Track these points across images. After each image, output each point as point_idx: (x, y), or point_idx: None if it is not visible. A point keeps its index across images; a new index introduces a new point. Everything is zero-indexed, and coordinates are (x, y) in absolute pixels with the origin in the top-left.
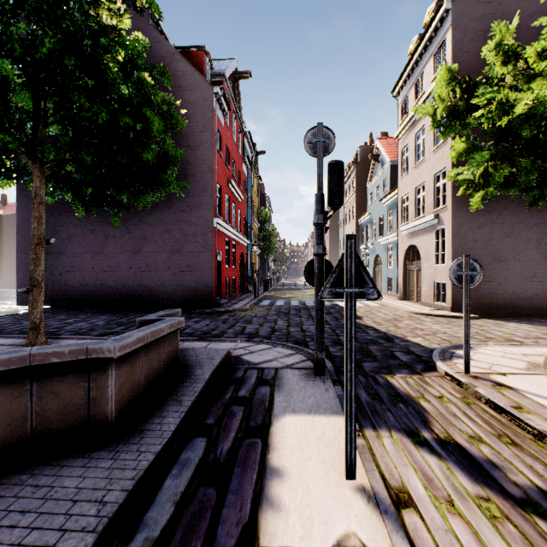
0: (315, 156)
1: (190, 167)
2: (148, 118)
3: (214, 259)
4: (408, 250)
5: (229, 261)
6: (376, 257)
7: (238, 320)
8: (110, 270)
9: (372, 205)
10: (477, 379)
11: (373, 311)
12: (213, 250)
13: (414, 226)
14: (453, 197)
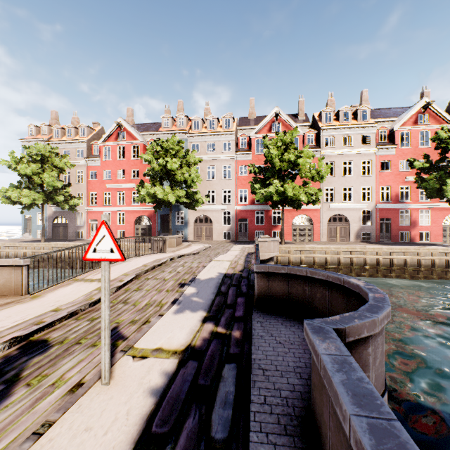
0: None
1: None
2: None
3: None
4: None
5: None
6: None
7: None
8: None
9: None
10: None
11: None
12: None
13: None
14: None
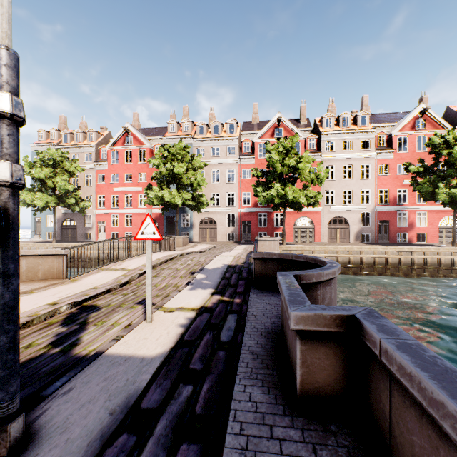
0: None
1: None
2: None
3: None
4: None
5: None
6: None
7: None
8: None
9: None
10: None
11: None
12: None
13: None
14: None
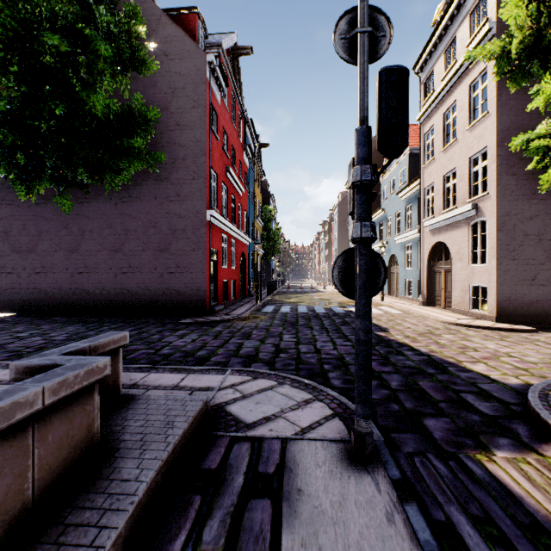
0: (355, 62)
1: (179, 149)
2: (89, 40)
3: (207, 258)
4: (434, 249)
5: (227, 261)
6: (391, 257)
7: (233, 333)
8: (87, 271)
9: (386, 200)
10: None
11: (398, 320)
12: (206, 248)
13: (443, 220)
14: (498, 181)
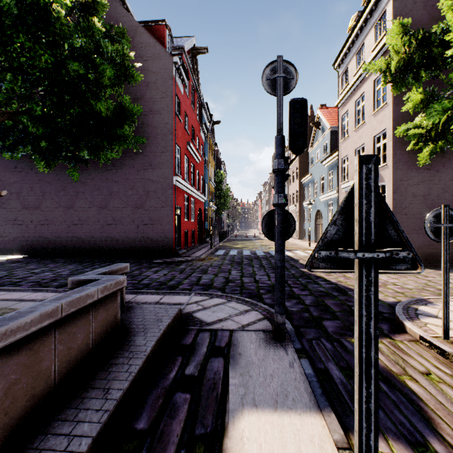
0: (275, 94)
1: (152, 129)
2: (98, 66)
3: (173, 213)
4: None
5: (188, 215)
6: (317, 212)
7: (194, 269)
8: (80, 223)
9: (313, 167)
10: None
11: None
12: (172, 205)
13: None
14: (394, 155)
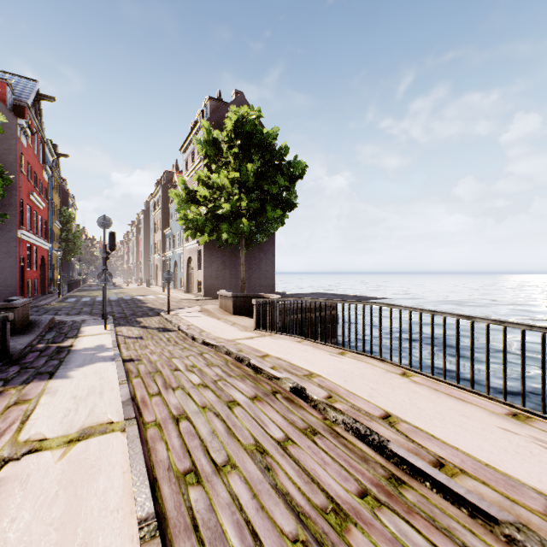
0: (103, 228)
1: None
2: None
3: (18, 264)
4: (190, 260)
5: (31, 264)
6: (176, 262)
7: (49, 310)
8: None
9: (173, 222)
10: (170, 315)
11: (159, 300)
12: (17, 257)
13: (191, 245)
14: None
